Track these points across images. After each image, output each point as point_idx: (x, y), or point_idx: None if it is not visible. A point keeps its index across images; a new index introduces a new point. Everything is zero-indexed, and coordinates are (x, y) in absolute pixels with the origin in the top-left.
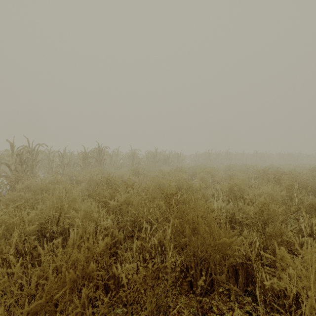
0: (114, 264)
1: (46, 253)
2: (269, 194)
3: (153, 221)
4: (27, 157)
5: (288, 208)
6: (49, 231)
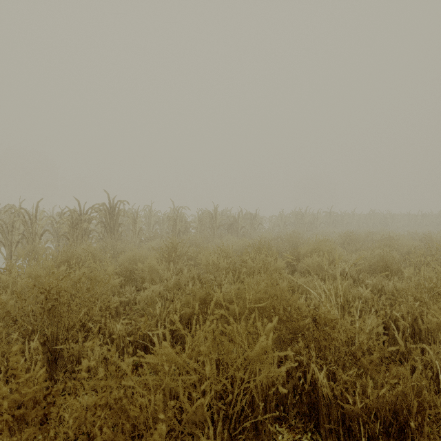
0: None
1: None
2: None
3: None
4: None
5: None
6: None
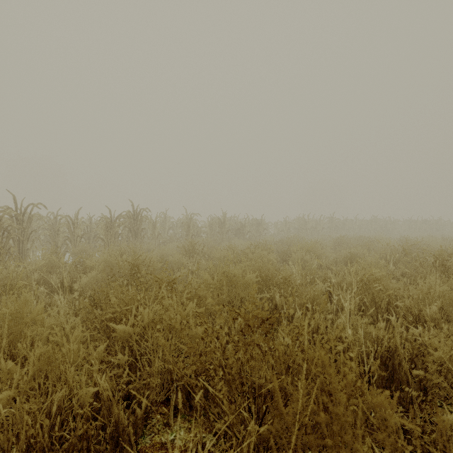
0: None
1: None
2: (446, 298)
3: (212, 389)
4: (9, 226)
5: None
6: None
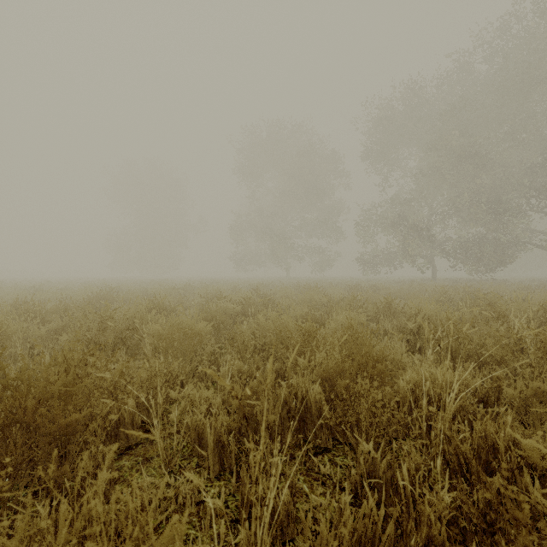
0: None
1: None
2: None
3: None
4: None
5: None
6: None
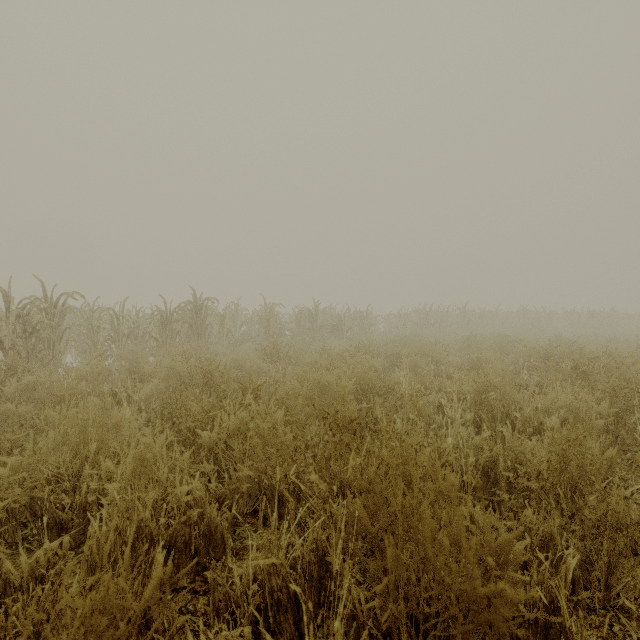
0: (204, 597)
1: (25, 577)
2: (570, 408)
3: (302, 486)
4: (40, 322)
5: (611, 439)
6: (52, 506)
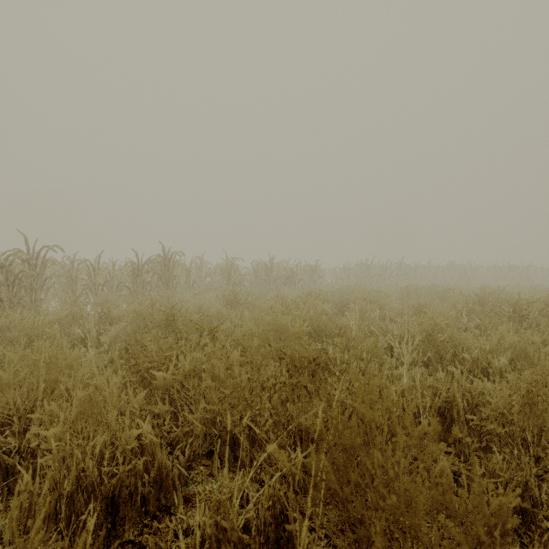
0: None
1: None
2: (517, 349)
3: (258, 430)
4: (21, 271)
5: None
6: None
